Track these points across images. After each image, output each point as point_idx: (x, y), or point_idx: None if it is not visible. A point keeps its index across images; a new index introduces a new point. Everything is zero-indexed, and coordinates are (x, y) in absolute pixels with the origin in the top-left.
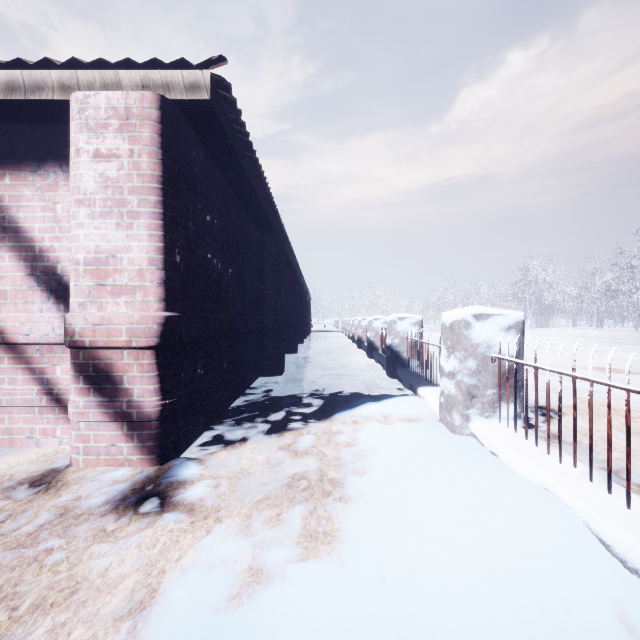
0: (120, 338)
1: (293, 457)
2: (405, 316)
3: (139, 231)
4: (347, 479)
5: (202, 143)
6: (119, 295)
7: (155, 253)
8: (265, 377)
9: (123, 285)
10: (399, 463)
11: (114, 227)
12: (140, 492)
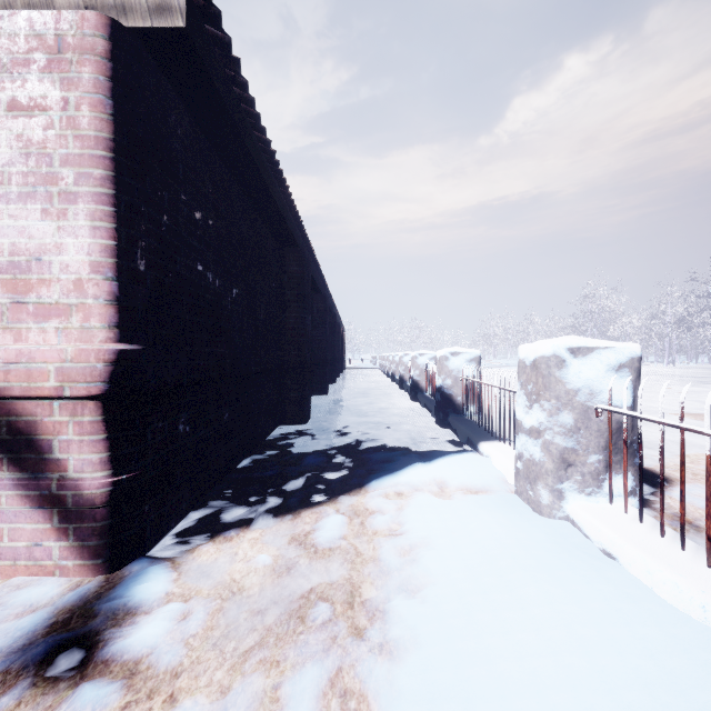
0: (46, 383)
1: (311, 557)
2: (459, 351)
3: (77, 221)
4: (391, 605)
5: (187, 109)
6: (46, 318)
7: (101, 255)
8: (286, 426)
9: (52, 303)
10: (470, 574)
11: (39, 215)
12: (60, 632)
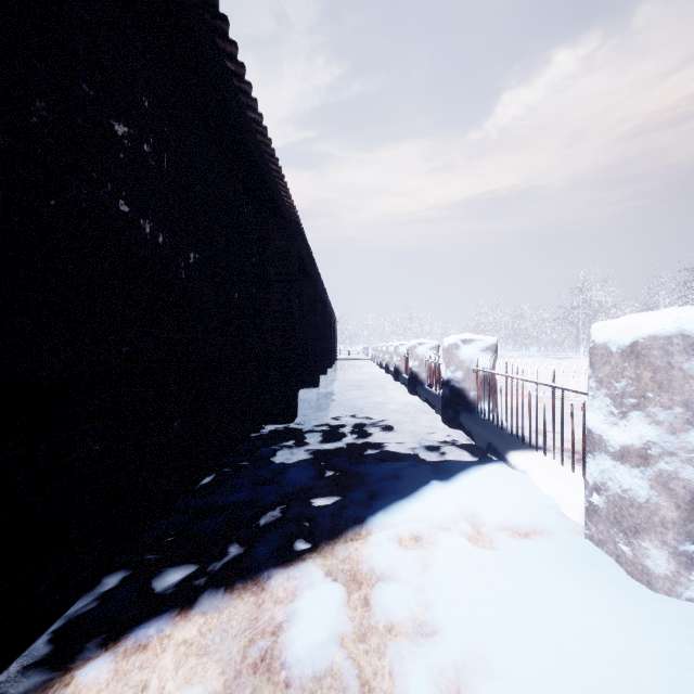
0: None
1: None
2: (472, 338)
3: None
4: None
5: None
6: None
7: None
8: (269, 426)
9: None
10: None
11: None
12: None
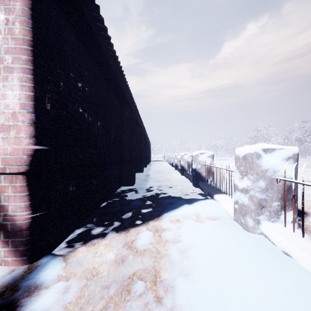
0: None
1: (134, 254)
2: (203, 152)
3: (13, 82)
4: (176, 283)
5: (74, 32)
6: None
7: (26, 100)
8: (124, 187)
9: (0, 124)
10: (217, 265)
11: None
12: None
